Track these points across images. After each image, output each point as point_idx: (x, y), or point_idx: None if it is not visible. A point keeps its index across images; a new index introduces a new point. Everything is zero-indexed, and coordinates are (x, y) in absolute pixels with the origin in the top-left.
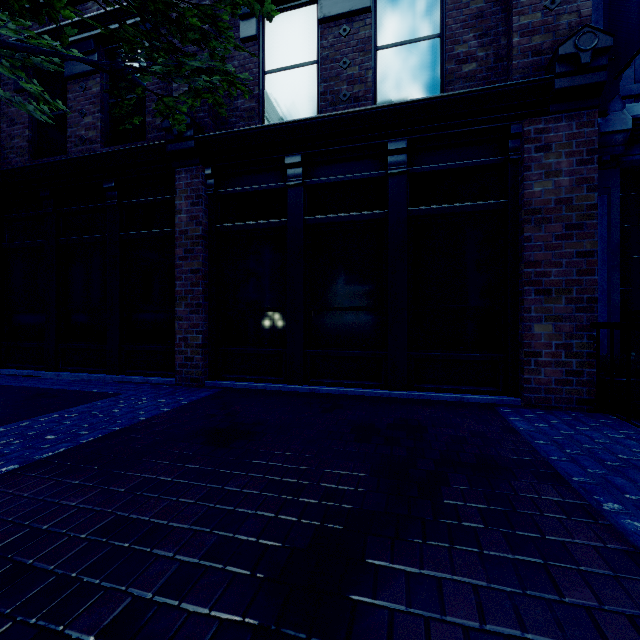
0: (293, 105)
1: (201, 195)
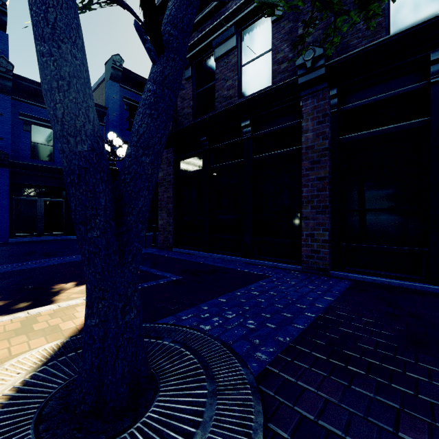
0: (429, 3)
1: (327, 113)
